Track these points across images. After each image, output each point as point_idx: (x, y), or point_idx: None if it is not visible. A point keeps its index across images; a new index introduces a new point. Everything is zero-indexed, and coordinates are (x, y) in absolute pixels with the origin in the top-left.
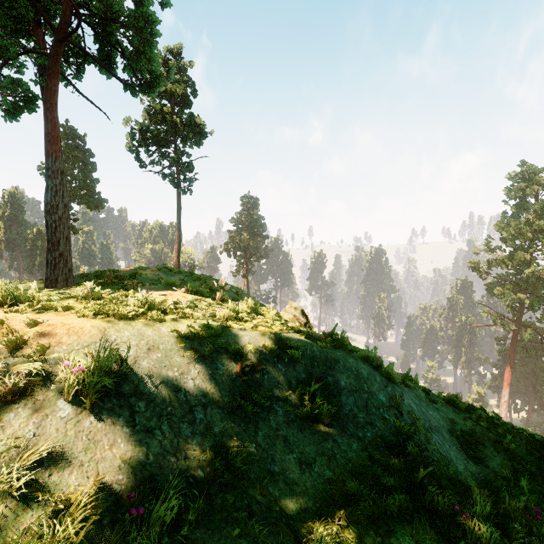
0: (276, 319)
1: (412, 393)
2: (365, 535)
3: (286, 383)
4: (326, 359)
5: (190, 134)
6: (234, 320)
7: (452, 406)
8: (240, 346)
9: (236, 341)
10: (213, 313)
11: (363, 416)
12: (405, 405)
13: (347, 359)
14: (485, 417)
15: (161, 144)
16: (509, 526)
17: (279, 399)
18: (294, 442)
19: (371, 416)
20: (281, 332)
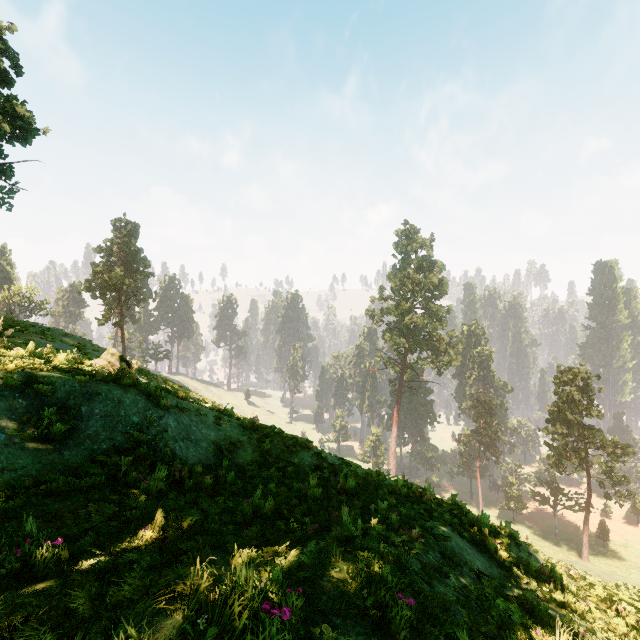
0: (64, 363)
1: (197, 418)
2: (39, 502)
3: (24, 414)
4: (87, 392)
5: (7, 126)
6: None
7: (242, 427)
8: None
9: None
10: None
11: (106, 434)
12: (161, 423)
13: (112, 392)
14: (268, 432)
15: None
16: (185, 483)
17: (7, 428)
18: (7, 457)
19: (115, 433)
20: (36, 371)
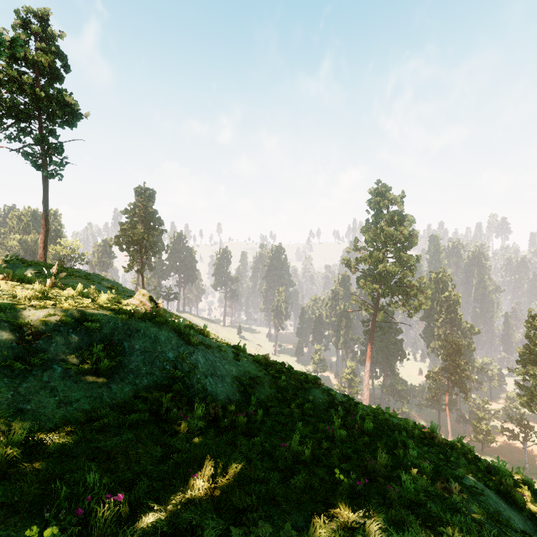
0: (106, 302)
1: (219, 354)
2: (92, 438)
3: (76, 349)
4: (128, 329)
5: (59, 113)
6: (37, 300)
7: (257, 363)
8: (30, 320)
9: (28, 316)
10: (15, 294)
11: (146, 368)
12: (192, 359)
13: (149, 329)
14: (280, 369)
15: (20, 118)
16: (221, 421)
17: (63, 361)
18: (63, 390)
19: (154, 368)
20: (86, 309)
